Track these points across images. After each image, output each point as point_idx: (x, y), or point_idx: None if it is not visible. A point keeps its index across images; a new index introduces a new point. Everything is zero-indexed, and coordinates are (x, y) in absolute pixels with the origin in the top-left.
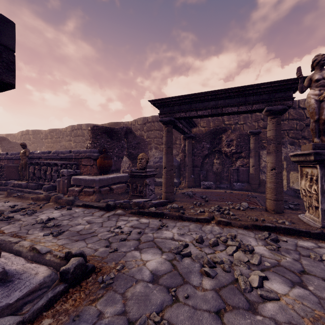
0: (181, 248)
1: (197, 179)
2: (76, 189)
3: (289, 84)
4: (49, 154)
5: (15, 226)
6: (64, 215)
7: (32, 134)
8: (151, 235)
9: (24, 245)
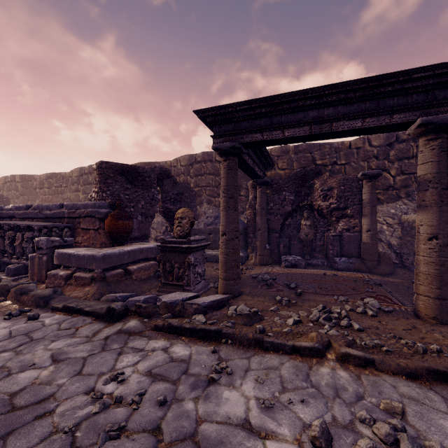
0: None
1: (275, 251)
2: (62, 274)
3: None
4: (27, 210)
5: None
6: (15, 334)
7: (21, 181)
8: (191, 408)
9: None
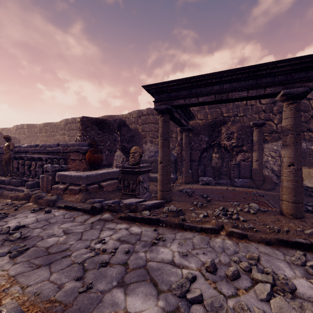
0: (186, 285)
1: (195, 174)
2: (61, 187)
3: None
4: (36, 147)
5: None
6: (40, 220)
7: (27, 128)
8: (143, 255)
9: None
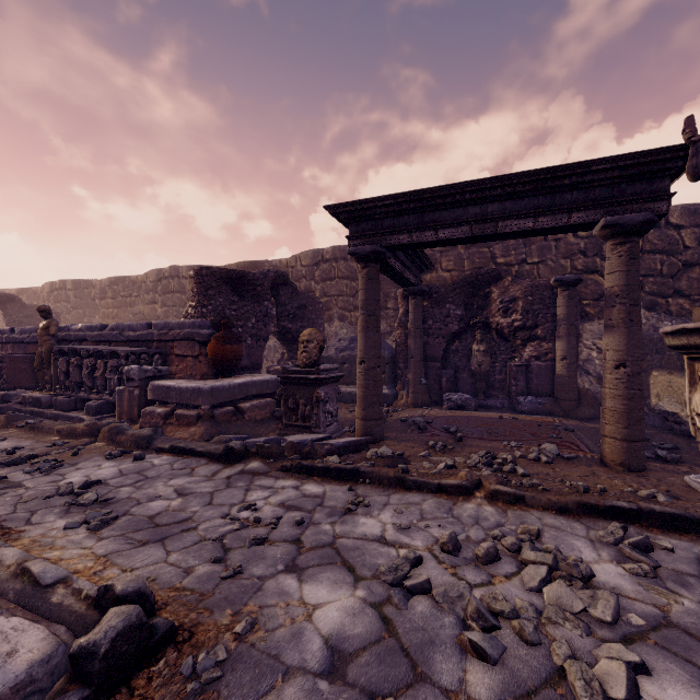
0: (405, 568)
1: (435, 388)
2: (160, 411)
3: (662, 160)
4: (103, 330)
5: (6, 501)
6: (126, 472)
7: (74, 289)
8: (329, 528)
9: (3, 558)
